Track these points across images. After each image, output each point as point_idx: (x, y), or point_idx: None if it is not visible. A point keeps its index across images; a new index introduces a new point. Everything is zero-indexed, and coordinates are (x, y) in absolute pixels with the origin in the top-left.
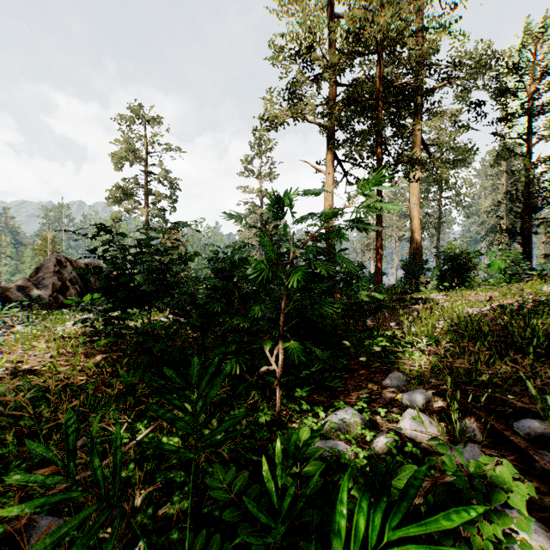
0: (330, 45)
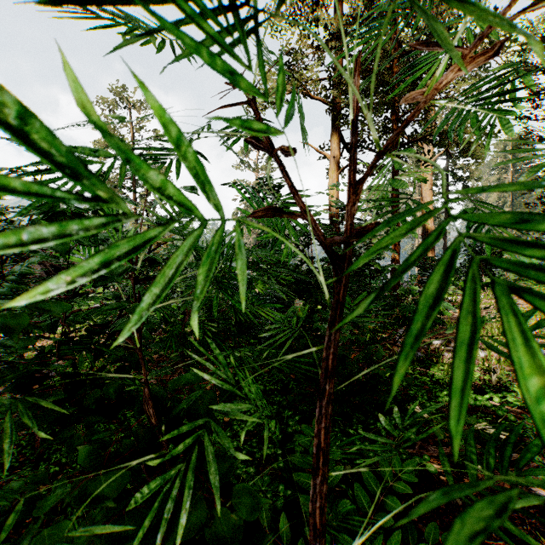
0: (335, 11)
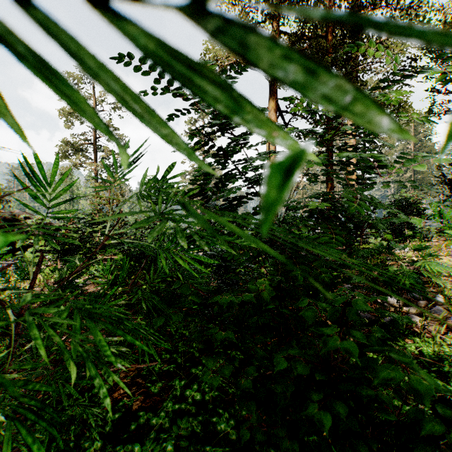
0: None
